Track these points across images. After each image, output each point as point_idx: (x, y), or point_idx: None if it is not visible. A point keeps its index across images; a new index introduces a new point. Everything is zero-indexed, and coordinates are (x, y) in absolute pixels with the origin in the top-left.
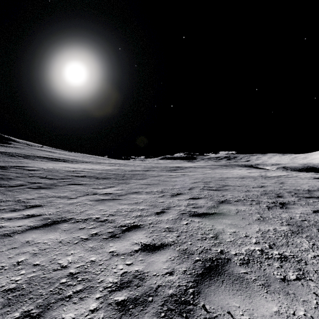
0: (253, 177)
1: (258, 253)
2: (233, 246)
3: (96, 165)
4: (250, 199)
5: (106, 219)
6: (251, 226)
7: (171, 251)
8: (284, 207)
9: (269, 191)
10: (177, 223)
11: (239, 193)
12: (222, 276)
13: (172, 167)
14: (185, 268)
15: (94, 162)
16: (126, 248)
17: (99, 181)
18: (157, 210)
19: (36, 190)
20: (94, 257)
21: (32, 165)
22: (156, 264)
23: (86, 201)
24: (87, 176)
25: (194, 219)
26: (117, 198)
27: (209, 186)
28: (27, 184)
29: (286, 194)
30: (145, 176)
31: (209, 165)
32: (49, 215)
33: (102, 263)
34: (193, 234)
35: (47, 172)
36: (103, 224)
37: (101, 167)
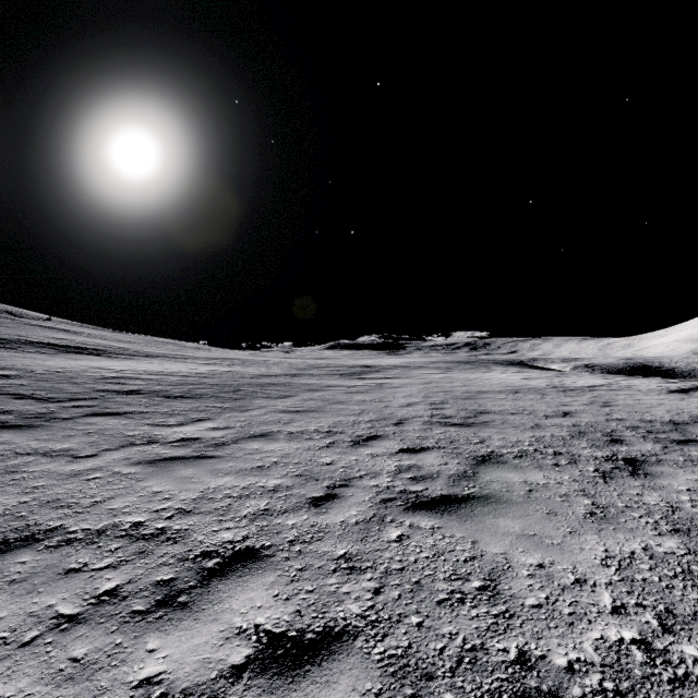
0: (539, 390)
1: (641, 660)
2: (551, 628)
3: (176, 362)
4: (551, 450)
5: (164, 527)
6: (581, 539)
7: (358, 668)
8: (641, 471)
9: (586, 427)
10: (371, 535)
11: (518, 433)
12: None
13: (353, 366)
14: None
15: (173, 355)
16: (202, 659)
17: (172, 404)
18: (315, 489)
19: None
20: None
21: (9, 363)
22: None
23: (122, 466)
24: (145, 391)
25: (419, 520)
26: (211, 453)
27: (443, 415)
28: None
29: (629, 433)
30: (289, 390)
31: (434, 362)
32: None
33: None
34: (421, 578)
35: (40, 381)
36: (149, 549)
37: (187, 368)
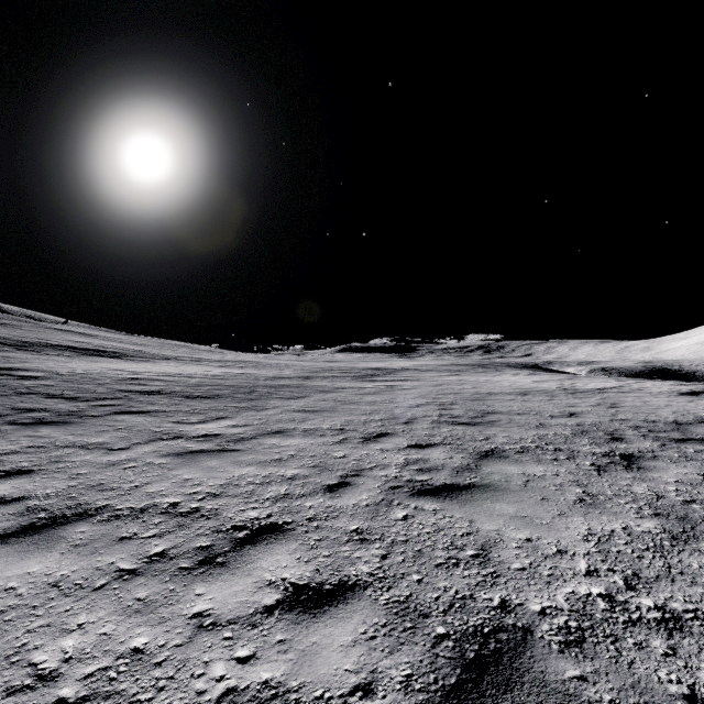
0: (548, 392)
1: (603, 608)
2: (531, 585)
3: (192, 365)
4: (552, 447)
5: (197, 507)
6: (568, 520)
7: (367, 609)
8: (634, 465)
9: (590, 426)
10: (380, 515)
11: (522, 432)
12: (516, 696)
13: (364, 369)
14: (407, 669)
15: (188, 358)
16: (241, 601)
17: (192, 403)
18: (329, 478)
19: (27, 429)
20: (145, 638)
21: (34, 365)
22: (323, 657)
23: (153, 457)
24: (166, 391)
25: (423, 504)
26: (232, 447)
27: (451, 415)
28: (8, 413)
29: (630, 432)
30: (303, 391)
31: (446, 365)
32: (46, 497)
33: (166, 660)
34: (422, 548)
35: (66, 382)
36: (187, 523)
37: (202, 371)
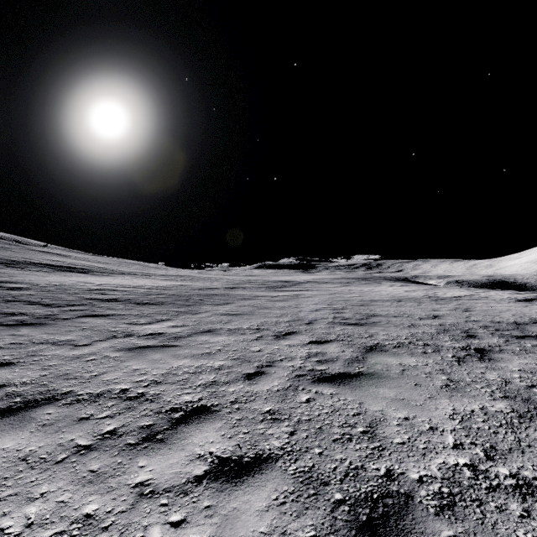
0: (417, 300)
1: (469, 476)
2: (410, 457)
3: (142, 278)
4: (421, 342)
5: (143, 392)
6: (437, 402)
7: (278, 478)
8: (486, 357)
9: (450, 326)
10: (288, 398)
11: (398, 330)
12: None
13: (276, 281)
14: (311, 531)
15: (140, 273)
16: (175, 472)
17: (142, 308)
18: (248, 368)
19: (11, 329)
20: (96, 505)
21: (19, 279)
22: (242, 521)
23: (109, 352)
24: (121, 299)
25: (322, 389)
26: (172, 343)
27: (342, 317)
28: None
29: (481, 330)
30: (228, 299)
31: (338, 279)
32: (22, 385)
33: (112, 524)
34: (322, 425)
35: (44, 292)
36: (134, 406)
37: (151, 283)
